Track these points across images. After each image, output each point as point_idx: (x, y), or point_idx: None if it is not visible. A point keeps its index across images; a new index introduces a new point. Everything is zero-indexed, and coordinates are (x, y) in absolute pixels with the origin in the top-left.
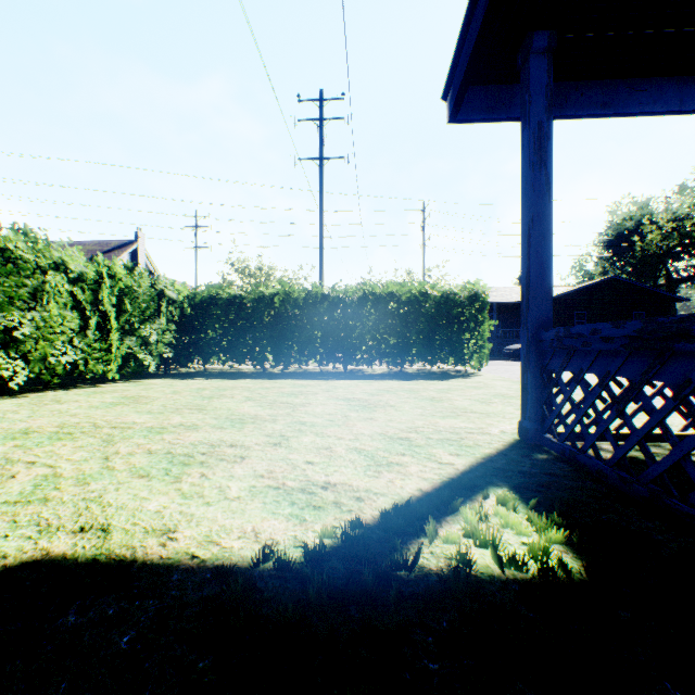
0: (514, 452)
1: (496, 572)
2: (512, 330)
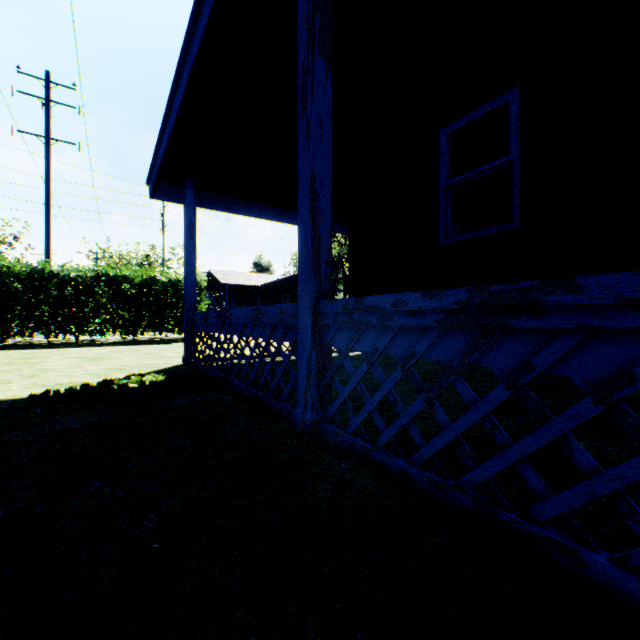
0: (174, 367)
1: (137, 386)
2: (243, 306)
